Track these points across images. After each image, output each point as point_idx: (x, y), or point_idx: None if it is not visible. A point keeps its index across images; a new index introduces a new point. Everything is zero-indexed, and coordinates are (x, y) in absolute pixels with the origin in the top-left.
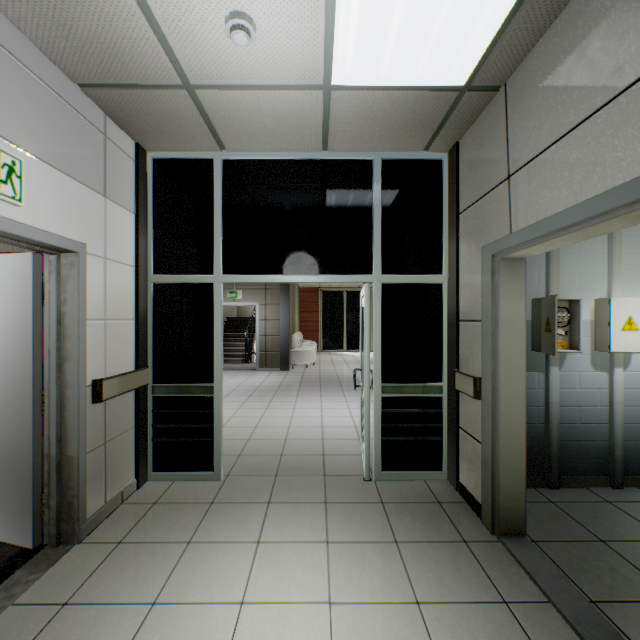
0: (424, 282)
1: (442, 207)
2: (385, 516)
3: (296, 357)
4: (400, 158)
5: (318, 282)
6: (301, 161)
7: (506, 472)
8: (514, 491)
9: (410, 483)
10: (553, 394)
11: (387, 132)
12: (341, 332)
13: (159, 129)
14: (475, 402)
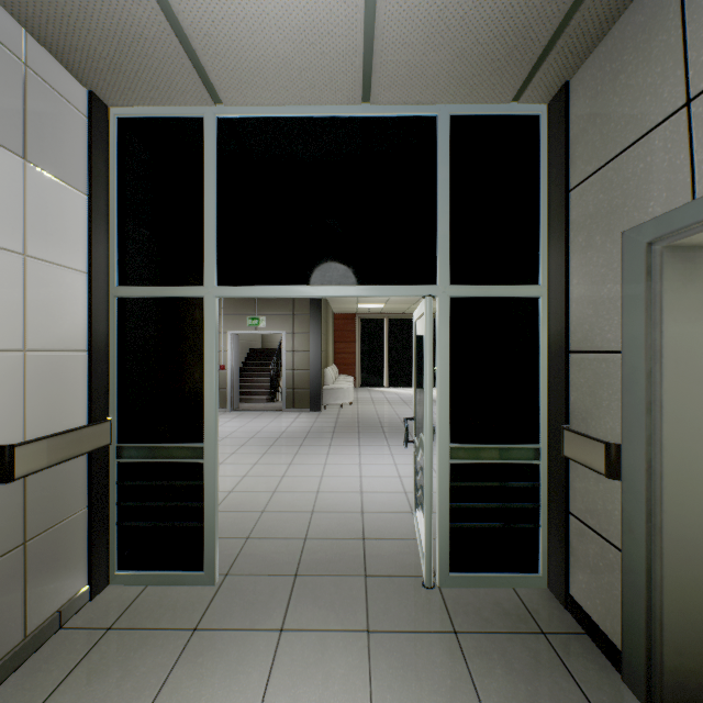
0: (512, 295)
1: (539, 185)
2: (463, 662)
3: (329, 395)
4: (477, 113)
5: (356, 296)
6: (331, 119)
7: (675, 608)
8: (689, 641)
9: (492, 593)
10: None
11: (462, 63)
12: (382, 365)
13: (116, 62)
14: (604, 481)
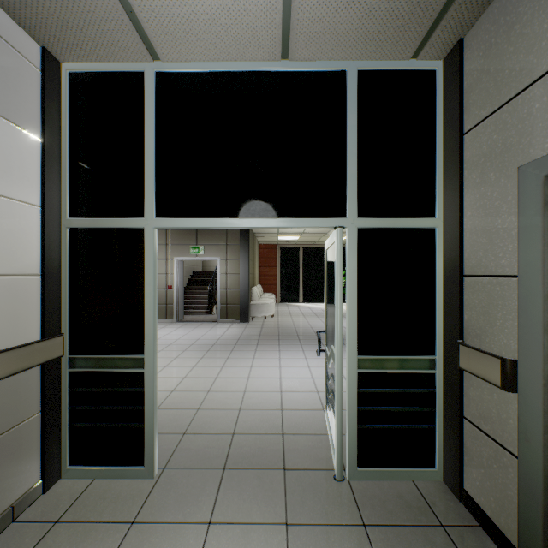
0: (412, 226)
1: (434, 131)
2: None
3: (255, 309)
4: (381, 68)
5: (276, 227)
6: (255, 74)
7: None
8: None
9: (395, 486)
10: None
11: (370, 20)
12: (297, 285)
13: (62, 18)
14: (498, 391)
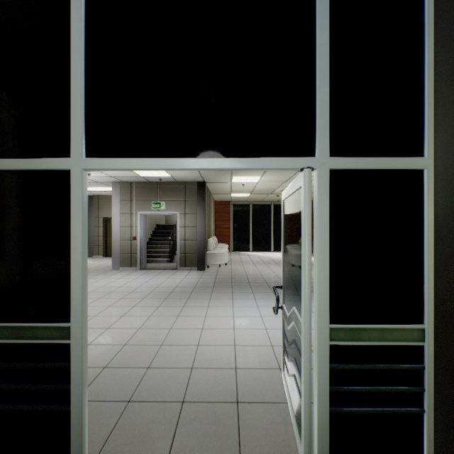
0: (396, 167)
1: (423, 52)
2: None
3: (211, 258)
4: None
5: (230, 168)
6: None
7: None
8: None
9: None
10: None
11: None
12: (248, 236)
13: None
14: None
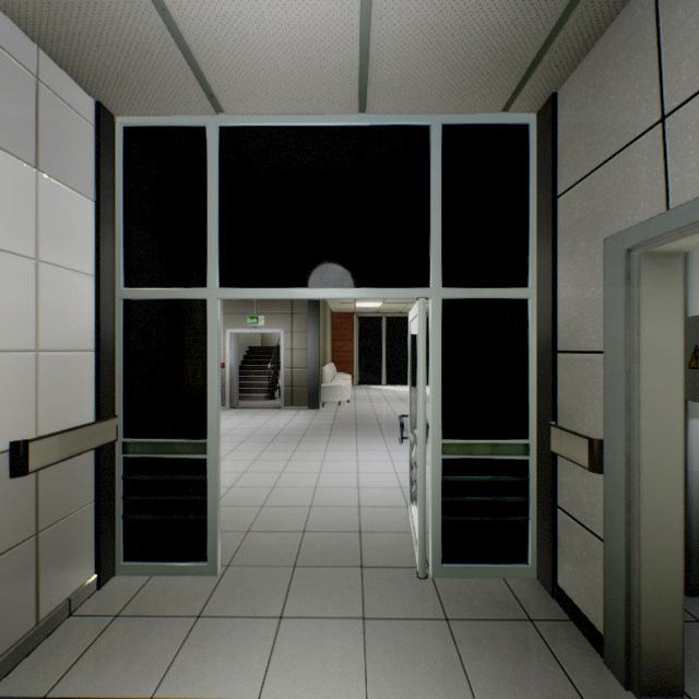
0: (502, 297)
1: (528, 191)
2: (453, 647)
3: (327, 393)
4: (468, 122)
5: (353, 298)
6: (329, 128)
7: (652, 594)
8: (665, 624)
9: (483, 583)
10: (693, 458)
11: (453, 77)
12: (380, 363)
13: (123, 75)
14: (588, 474)
